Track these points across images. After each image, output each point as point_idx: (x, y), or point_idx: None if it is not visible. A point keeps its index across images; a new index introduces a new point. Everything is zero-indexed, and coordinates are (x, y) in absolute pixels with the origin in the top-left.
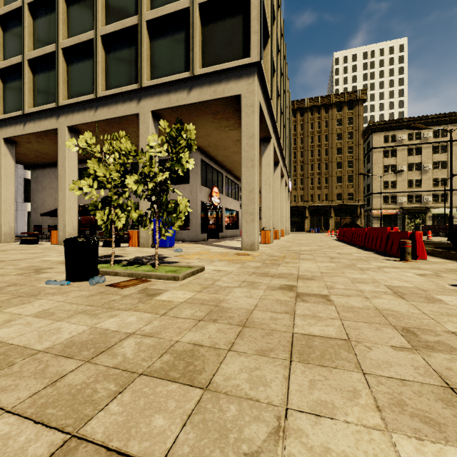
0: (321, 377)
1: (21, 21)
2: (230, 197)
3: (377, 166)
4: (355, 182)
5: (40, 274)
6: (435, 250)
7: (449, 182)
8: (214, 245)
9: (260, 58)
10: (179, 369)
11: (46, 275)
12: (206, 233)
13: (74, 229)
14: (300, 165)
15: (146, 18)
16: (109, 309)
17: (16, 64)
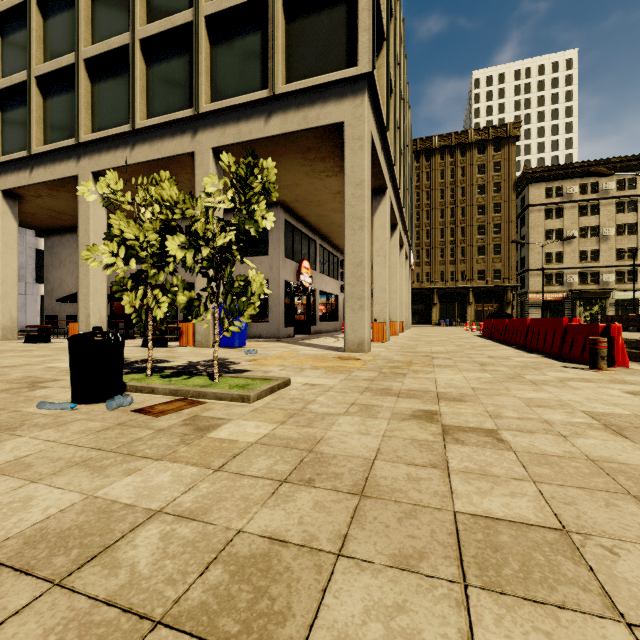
0: (542, 636)
1: (26, 22)
2: (326, 275)
3: (535, 231)
4: (505, 254)
5: (35, 390)
6: (633, 353)
7: (639, 254)
8: (304, 344)
9: (373, 67)
10: (239, 609)
11: (43, 393)
12: (293, 326)
13: (102, 321)
14: (425, 230)
15: (204, 13)
16: (128, 457)
17: (19, 84)
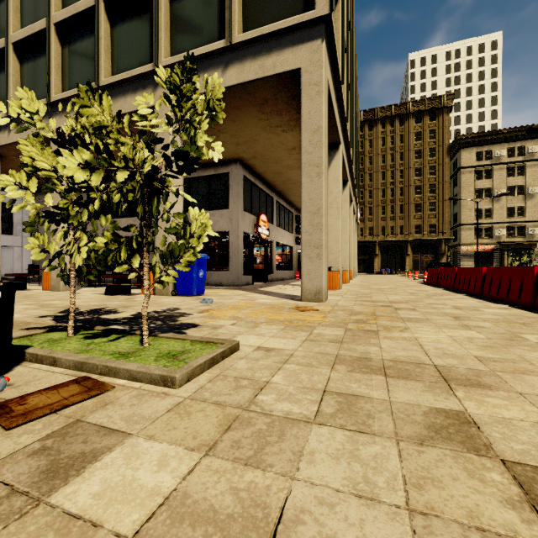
0: None
1: None
2: (282, 228)
3: (467, 191)
4: (439, 211)
5: None
6: None
7: None
8: (261, 291)
9: (331, 8)
10: None
11: None
12: (251, 274)
13: None
14: (368, 190)
15: None
16: None
17: None
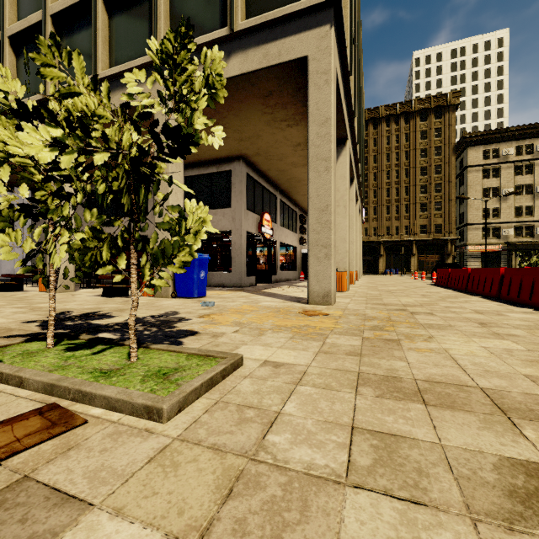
0: None
1: None
2: (286, 228)
3: (474, 190)
4: (445, 210)
5: None
6: None
7: None
8: (265, 293)
9: None
10: None
11: None
12: (254, 275)
13: (69, 270)
14: (372, 190)
15: None
16: None
17: None
